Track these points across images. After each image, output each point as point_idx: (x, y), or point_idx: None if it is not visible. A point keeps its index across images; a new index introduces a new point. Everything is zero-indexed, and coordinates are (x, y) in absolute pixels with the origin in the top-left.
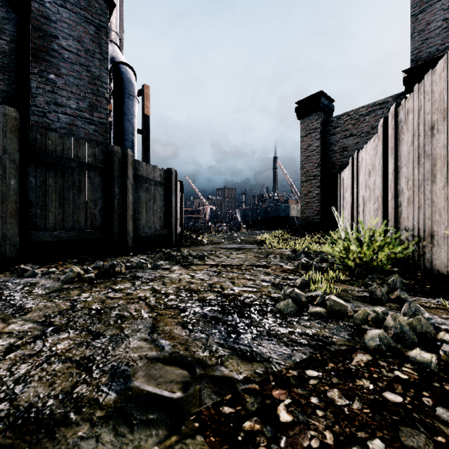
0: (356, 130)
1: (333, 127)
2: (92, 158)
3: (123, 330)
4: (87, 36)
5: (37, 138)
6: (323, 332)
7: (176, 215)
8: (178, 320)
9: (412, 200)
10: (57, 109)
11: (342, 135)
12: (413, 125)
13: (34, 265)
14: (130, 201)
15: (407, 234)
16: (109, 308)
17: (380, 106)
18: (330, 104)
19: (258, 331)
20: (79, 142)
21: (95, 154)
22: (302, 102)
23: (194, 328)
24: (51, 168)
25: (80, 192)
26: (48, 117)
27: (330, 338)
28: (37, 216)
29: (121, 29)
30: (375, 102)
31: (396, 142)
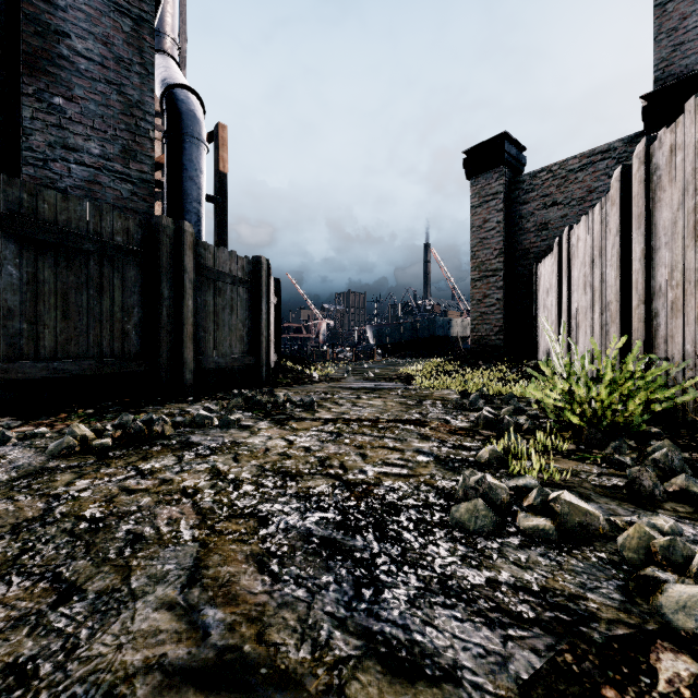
0: (562, 195)
1: (525, 191)
2: (122, 237)
3: (130, 575)
4: (119, 36)
5: (22, 199)
6: (561, 581)
7: (268, 333)
8: (251, 549)
9: (681, 305)
10: (67, 156)
11: (540, 203)
12: (684, 172)
13: (12, 421)
14: (190, 310)
15: (675, 367)
16: (117, 516)
17: (603, 155)
18: (519, 153)
19: (420, 579)
20: (100, 209)
21: (129, 230)
22: (474, 150)
23: (283, 571)
24: (48, 252)
25: (101, 294)
26: (52, 169)
27: (582, 600)
28: (22, 334)
29: (181, 35)
30: (594, 148)
31: (647, 205)
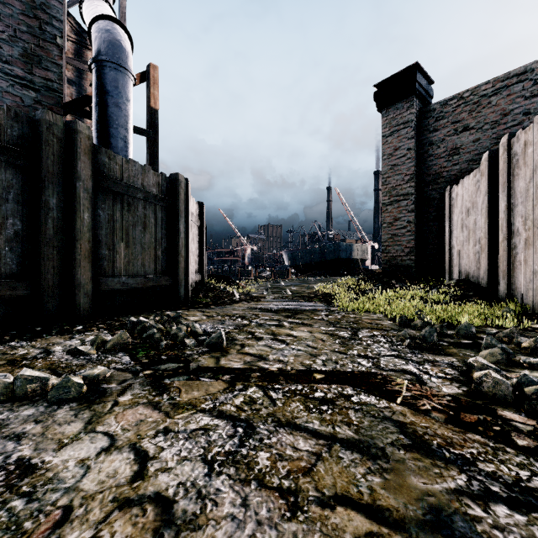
0: (474, 120)
1: (435, 119)
2: None
3: None
4: None
5: None
6: None
7: (187, 252)
8: None
9: None
10: None
11: (450, 129)
12: None
13: None
14: (86, 224)
15: None
16: None
17: (518, 78)
18: (427, 85)
19: None
20: None
21: None
22: (385, 83)
23: None
24: None
25: None
26: None
27: None
28: None
29: None
30: (509, 72)
31: None
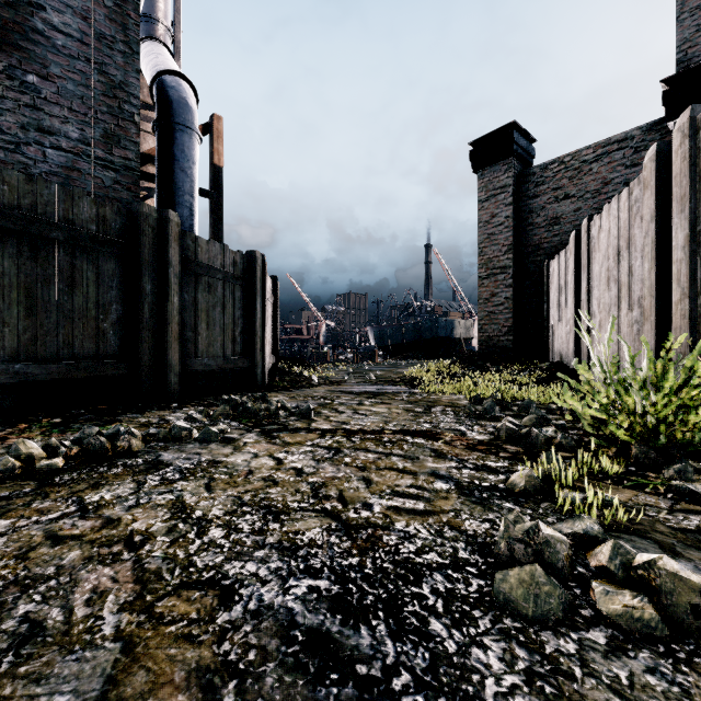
0: (575, 187)
1: (535, 184)
2: (98, 225)
3: None
4: (100, 10)
5: None
6: None
7: (264, 333)
8: (199, 657)
9: None
10: (42, 140)
11: (551, 196)
12: None
13: None
14: (175, 308)
15: None
16: (21, 585)
17: (619, 145)
18: (528, 145)
19: None
20: (71, 193)
21: (105, 218)
22: (481, 142)
23: None
24: (9, 240)
25: (72, 288)
26: (25, 153)
27: None
28: None
29: (176, 25)
30: (610, 138)
31: (692, 184)
